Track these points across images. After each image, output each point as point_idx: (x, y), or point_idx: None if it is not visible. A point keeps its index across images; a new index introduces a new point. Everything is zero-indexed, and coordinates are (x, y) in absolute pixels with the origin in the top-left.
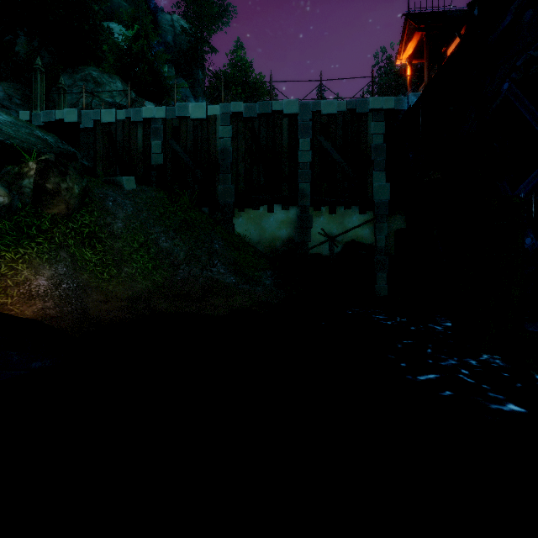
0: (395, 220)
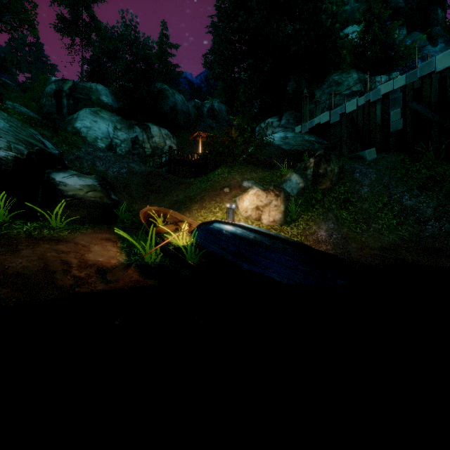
0: None
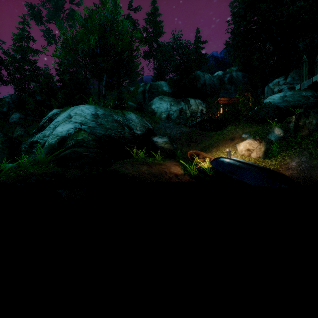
0: None
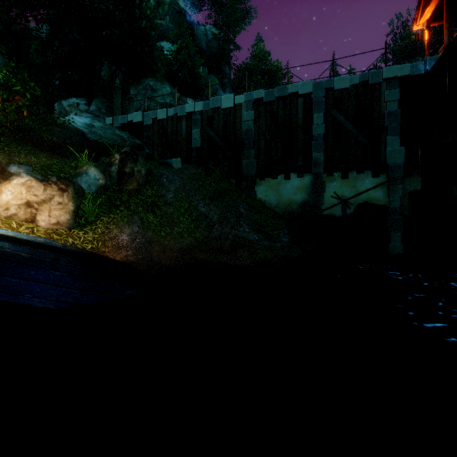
0: (411, 182)
